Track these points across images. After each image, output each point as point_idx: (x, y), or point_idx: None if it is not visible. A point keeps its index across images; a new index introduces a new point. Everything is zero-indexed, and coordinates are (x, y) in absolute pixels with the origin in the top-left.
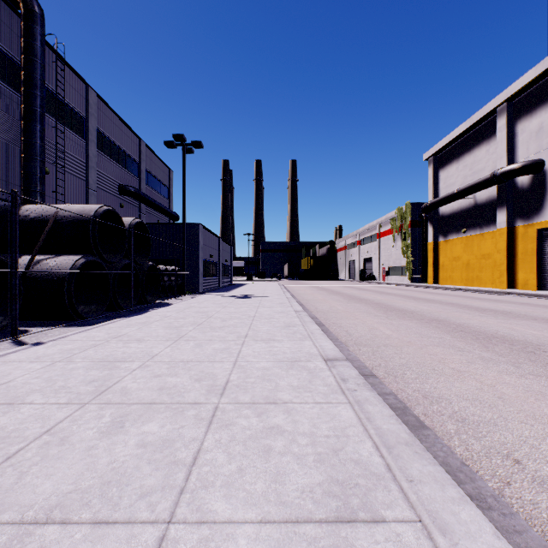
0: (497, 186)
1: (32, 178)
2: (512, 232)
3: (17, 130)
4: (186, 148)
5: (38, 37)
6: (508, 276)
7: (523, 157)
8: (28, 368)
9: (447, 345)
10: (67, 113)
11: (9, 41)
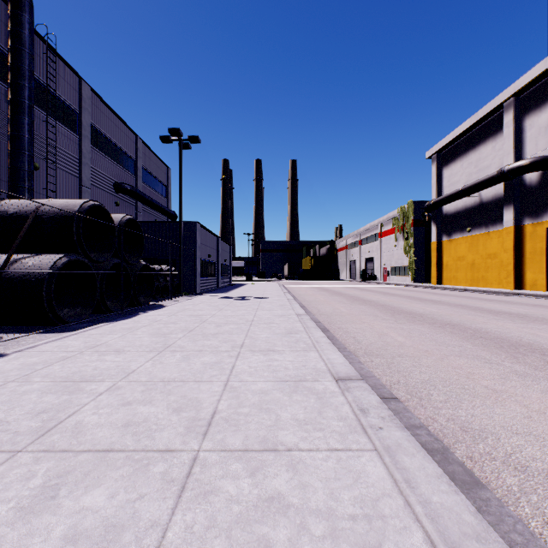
0: (504, 183)
1: (20, 173)
2: (520, 231)
3: (4, 123)
4: (182, 143)
5: (25, 25)
6: (515, 277)
7: (531, 154)
8: None
9: (470, 355)
10: (59, 107)
11: None
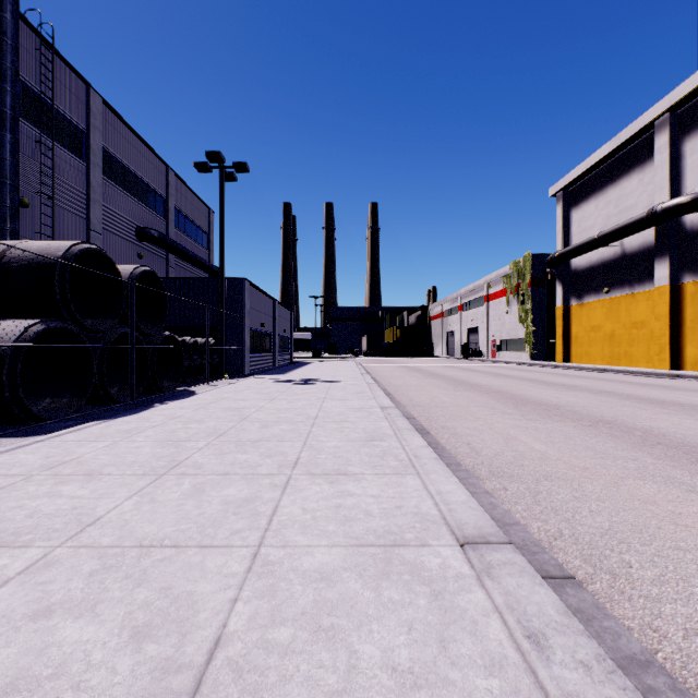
0: (656, 228)
1: None
2: (677, 291)
3: None
4: (225, 173)
5: (7, 6)
6: (671, 353)
7: (694, 188)
8: None
9: (658, 477)
10: (58, 123)
11: None
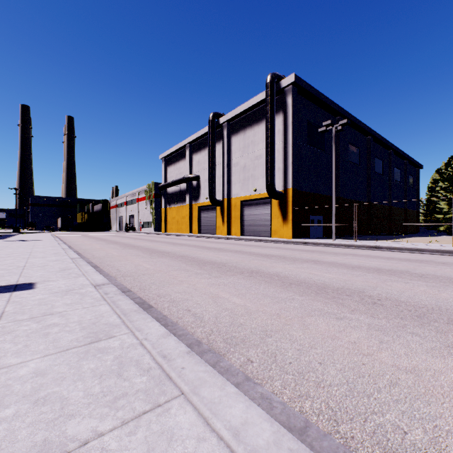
0: (186, 183)
1: None
2: (192, 206)
3: None
4: None
5: None
6: (190, 228)
7: (195, 172)
8: None
9: (113, 248)
10: None
11: None
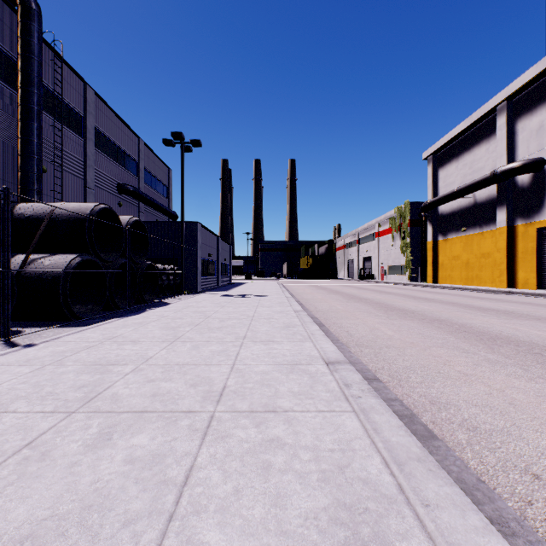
0: (497, 184)
1: (29, 176)
2: (512, 231)
3: (14, 128)
4: (184, 146)
5: (35, 34)
6: (508, 276)
7: (523, 156)
8: (16, 372)
9: (451, 346)
10: (65, 111)
11: (6, 38)
